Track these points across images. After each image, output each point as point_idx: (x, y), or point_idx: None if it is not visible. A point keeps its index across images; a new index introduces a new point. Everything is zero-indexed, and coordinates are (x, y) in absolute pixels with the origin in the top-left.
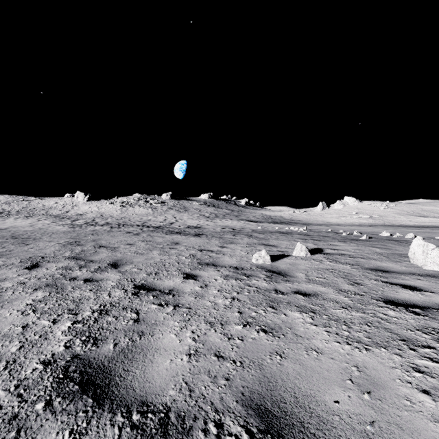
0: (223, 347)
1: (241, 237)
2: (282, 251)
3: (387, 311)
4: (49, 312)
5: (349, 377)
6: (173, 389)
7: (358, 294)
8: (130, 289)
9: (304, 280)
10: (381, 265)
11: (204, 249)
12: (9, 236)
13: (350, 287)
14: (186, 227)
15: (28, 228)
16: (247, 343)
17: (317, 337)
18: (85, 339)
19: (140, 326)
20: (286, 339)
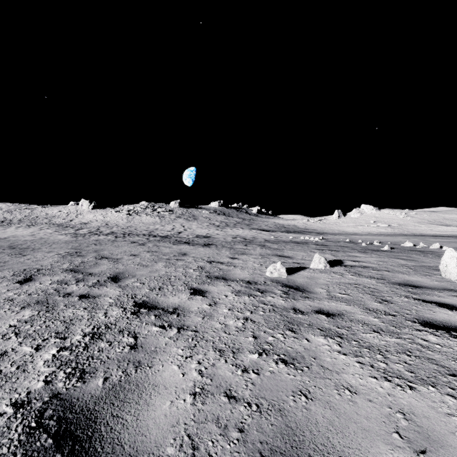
0: (236, 383)
1: (254, 247)
2: (299, 263)
3: (426, 335)
4: (33, 336)
5: (395, 429)
6: (172, 445)
7: (389, 314)
8: (130, 307)
9: (326, 297)
10: (410, 279)
11: (213, 260)
12: (7, 246)
13: (378, 305)
14: (195, 236)
15: (28, 238)
16: (265, 378)
17: (349, 370)
18: (70, 371)
19: (137, 354)
20: (311, 373)
